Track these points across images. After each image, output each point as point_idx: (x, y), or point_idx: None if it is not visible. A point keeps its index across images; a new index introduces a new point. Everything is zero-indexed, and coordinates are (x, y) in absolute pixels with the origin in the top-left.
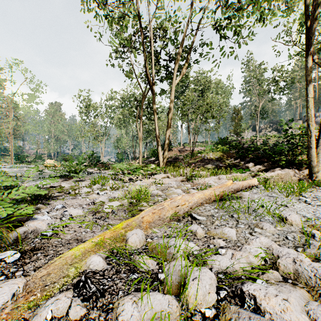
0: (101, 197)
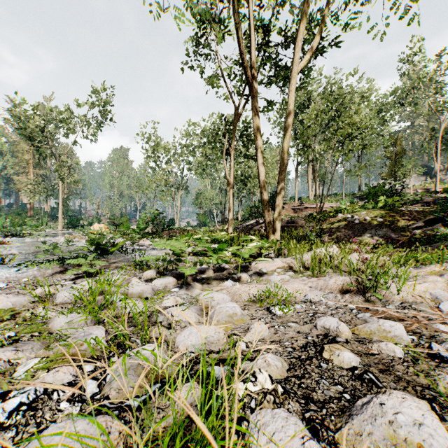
0: None
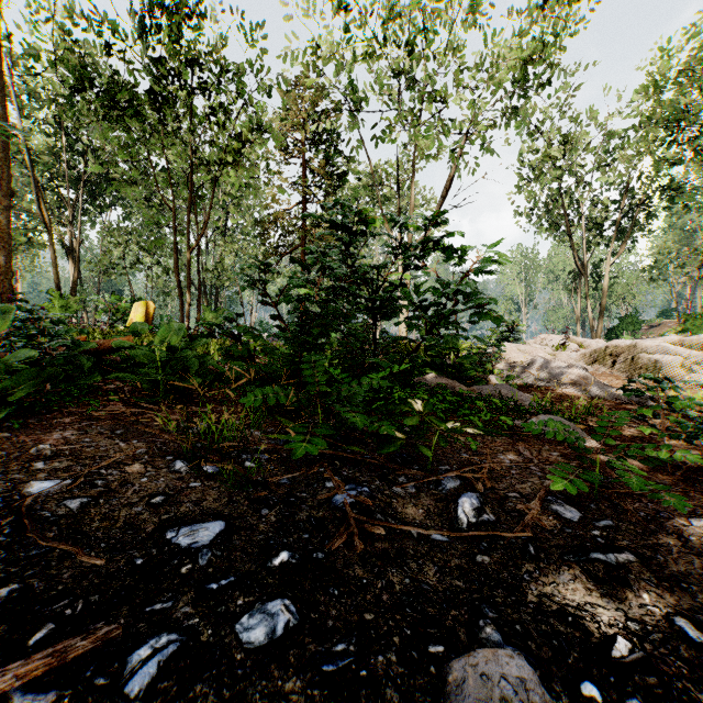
0: None
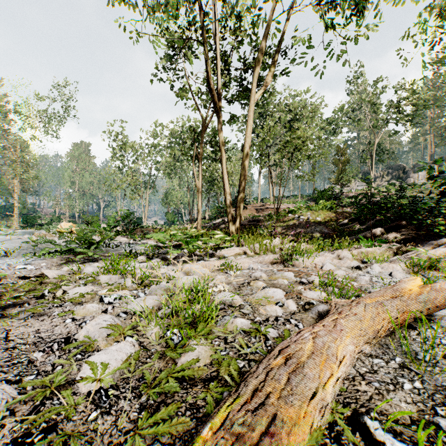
0: (93, 321)
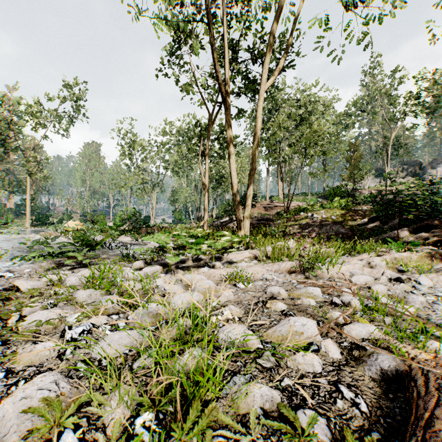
0: (22, 390)
